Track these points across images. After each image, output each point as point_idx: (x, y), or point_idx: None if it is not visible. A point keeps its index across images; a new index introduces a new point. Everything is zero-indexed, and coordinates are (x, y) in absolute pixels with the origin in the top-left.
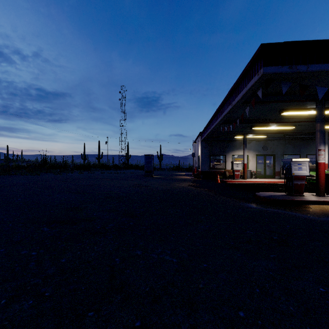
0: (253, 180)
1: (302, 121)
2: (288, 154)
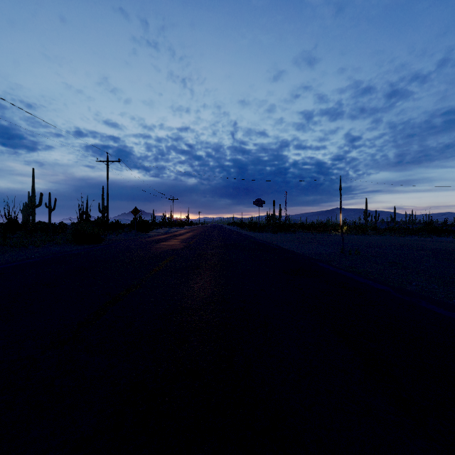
0: None
1: None
2: None
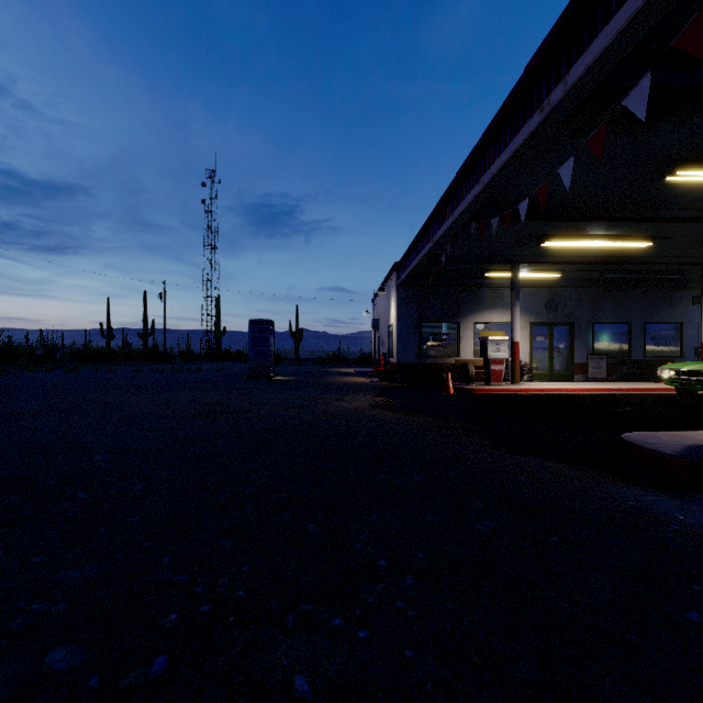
0: (539, 387)
1: (693, 216)
2: (603, 321)
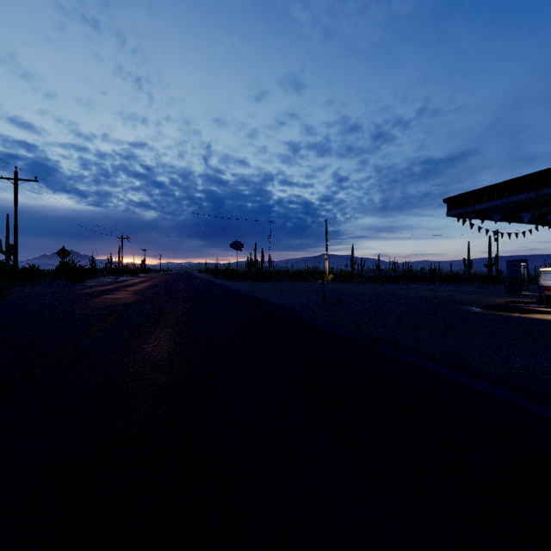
0: None
1: None
2: None
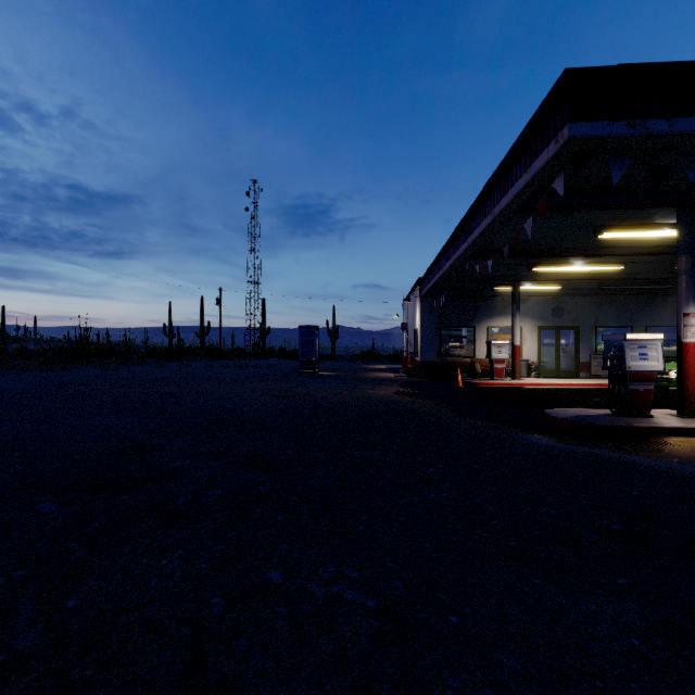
0: (533, 382)
1: (642, 252)
2: (606, 325)
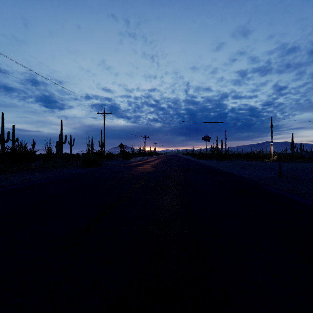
0: None
1: None
2: None
